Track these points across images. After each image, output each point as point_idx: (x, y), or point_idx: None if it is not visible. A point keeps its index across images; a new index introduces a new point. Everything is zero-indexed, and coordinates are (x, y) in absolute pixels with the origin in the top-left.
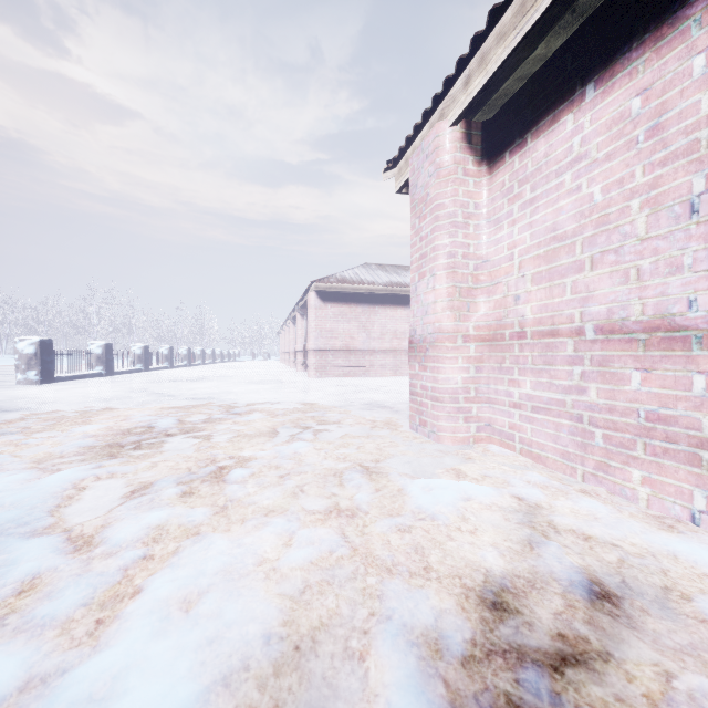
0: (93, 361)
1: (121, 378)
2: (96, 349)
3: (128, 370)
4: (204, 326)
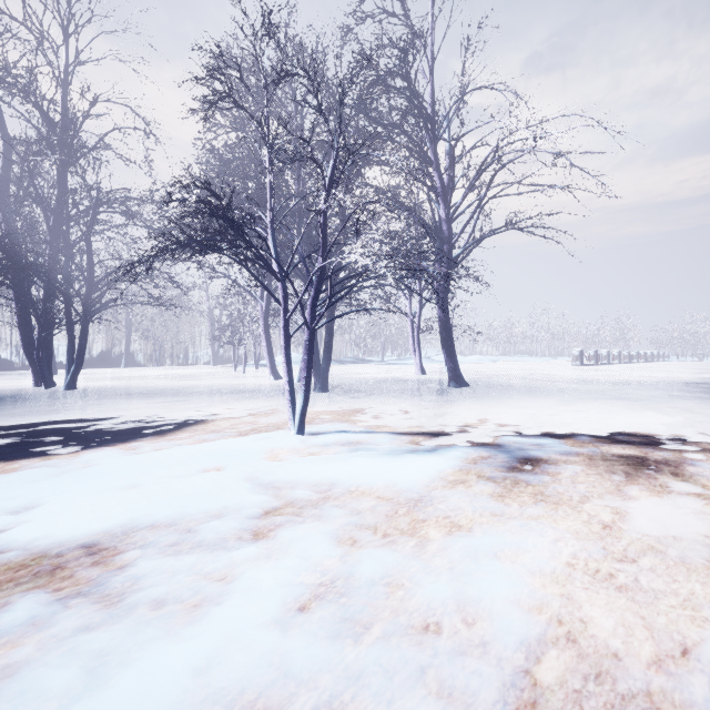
0: (589, 358)
1: (604, 366)
2: (591, 353)
3: (601, 363)
4: (624, 329)
